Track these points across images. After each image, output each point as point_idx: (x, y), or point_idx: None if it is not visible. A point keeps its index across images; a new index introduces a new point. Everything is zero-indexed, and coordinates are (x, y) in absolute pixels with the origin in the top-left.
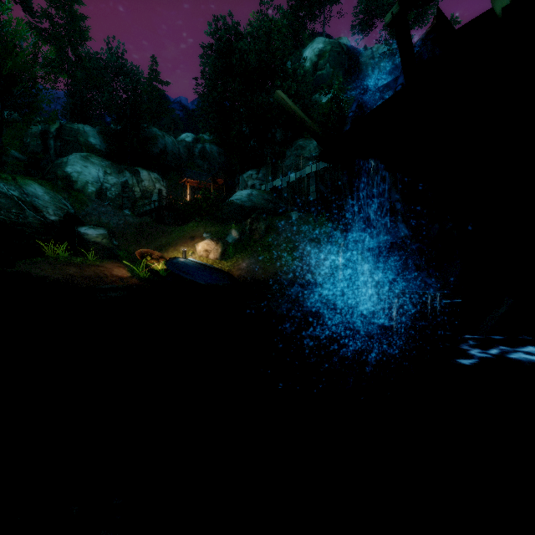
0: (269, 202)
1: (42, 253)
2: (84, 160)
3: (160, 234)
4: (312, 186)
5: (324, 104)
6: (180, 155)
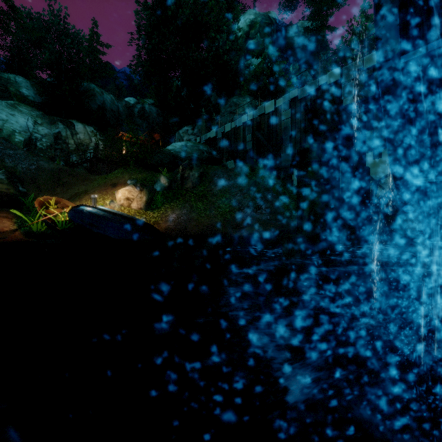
0: (204, 153)
1: None
2: (10, 108)
3: (79, 181)
4: (248, 135)
5: (256, 66)
6: (120, 113)
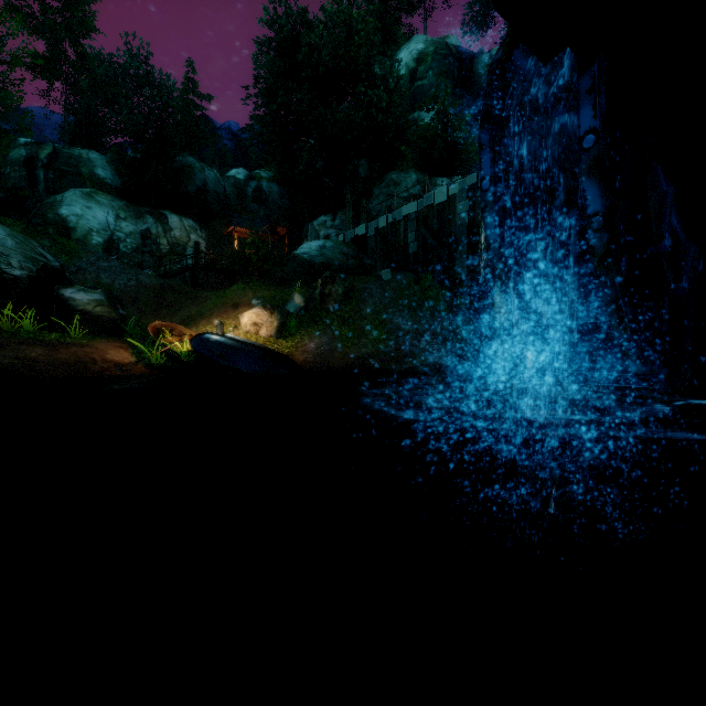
0: (350, 258)
1: None
2: (86, 199)
3: (189, 301)
4: (411, 234)
5: (426, 123)
6: (227, 196)
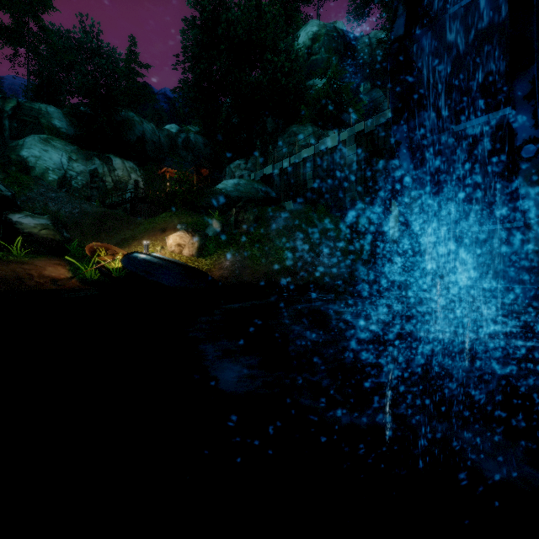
0: (259, 192)
1: None
2: (43, 143)
3: (125, 226)
4: (309, 172)
5: (320, 88)
6: (161, 145)
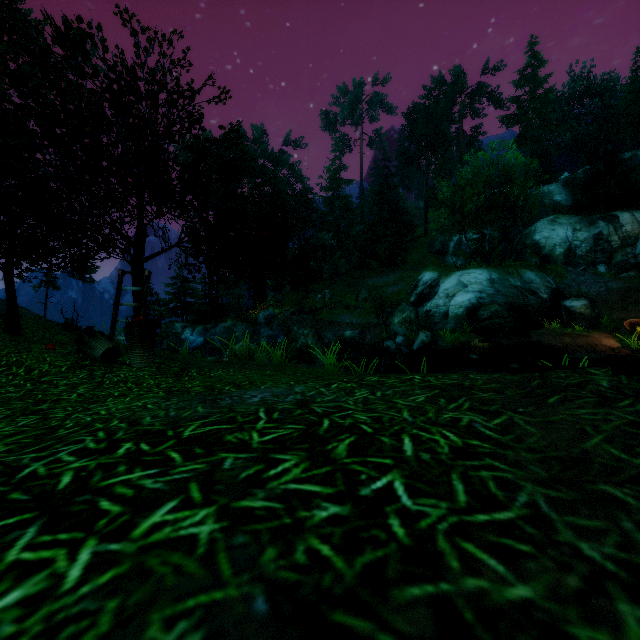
0: None
1: (541, 326)
2: (550, 224)
3: None
4: None
5: None
6: None
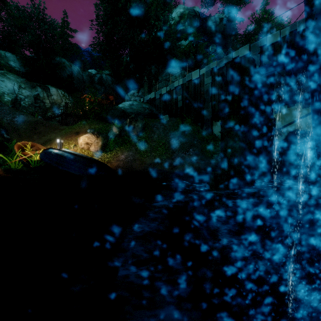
0: (146, 110)
1: None
2: (1, 76)
3: (51, 130)
4: (179, 96)
5: (185, 46)
6: (84, 81)
